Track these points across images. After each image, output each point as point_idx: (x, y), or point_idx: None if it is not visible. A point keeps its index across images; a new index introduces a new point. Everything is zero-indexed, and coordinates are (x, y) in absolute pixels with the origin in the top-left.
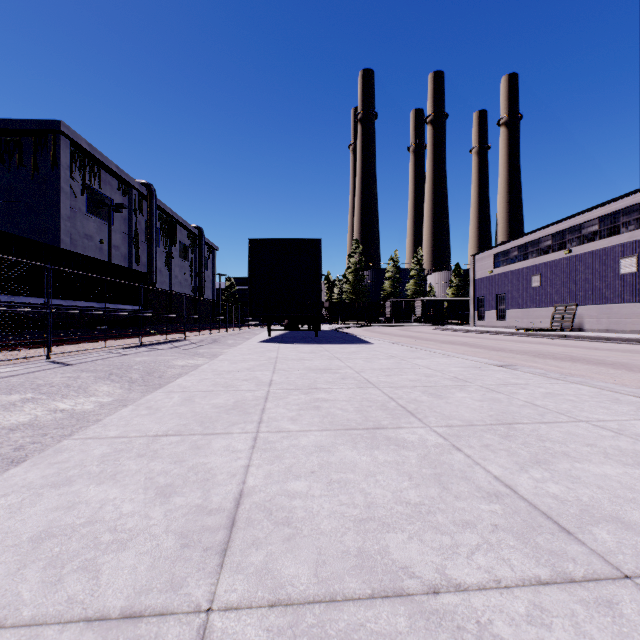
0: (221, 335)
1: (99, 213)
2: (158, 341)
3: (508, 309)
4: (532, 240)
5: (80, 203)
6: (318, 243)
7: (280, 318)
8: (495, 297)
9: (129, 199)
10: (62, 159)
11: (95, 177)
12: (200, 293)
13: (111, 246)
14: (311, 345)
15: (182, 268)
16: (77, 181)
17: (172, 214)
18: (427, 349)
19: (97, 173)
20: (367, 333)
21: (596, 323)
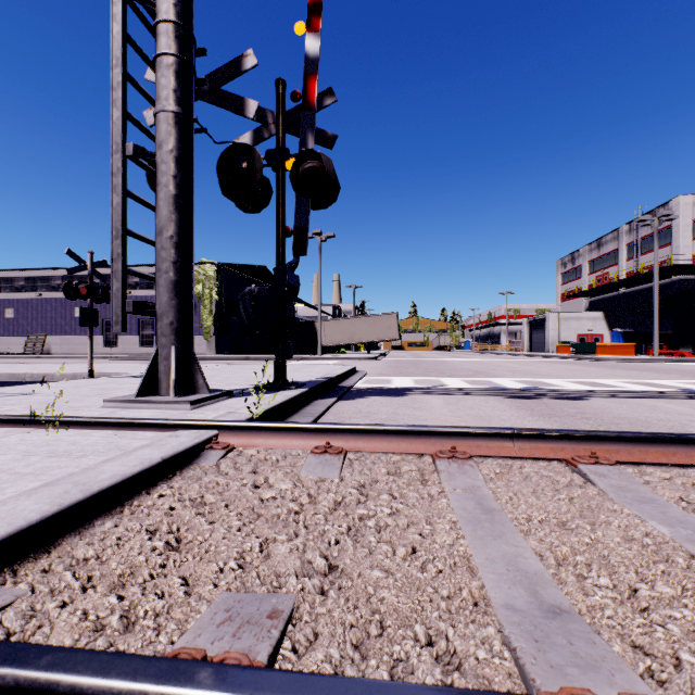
0: None
1: None
2: None
3: None
4: (6, 277)
5: None
6: None
7: None
8: None
9: None
10: None
11: None
12: None
13: None
14: None
15: None
16: None
17: None
18: None
19: None
20: None
21: (61, 348)
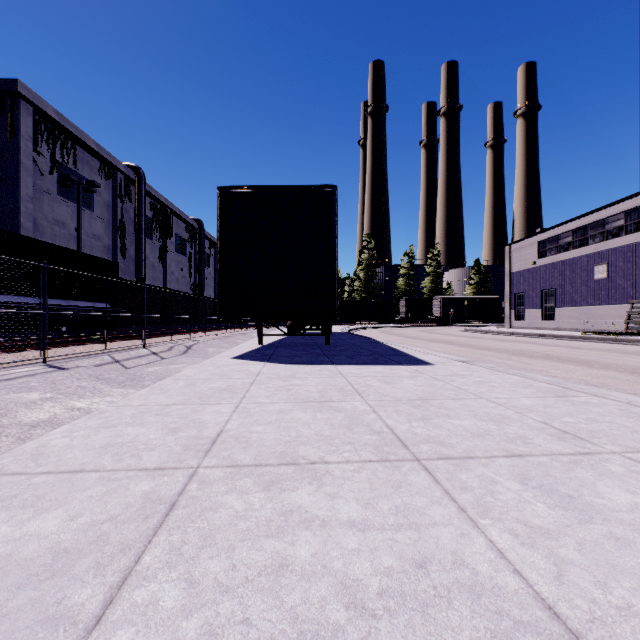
0: (203, 340)
1: (75, 197)
2: (90, 352)
3: (558, 307)
4: (594, 221)
5: (48, 183)
6: (332, 193)
7: (275, 318)
8: (540, 293)
9: (113, 183)
10: (21, 127)
11: (69, 154)
12: (199, 291)
13: (80, 232)
14: (320, 368)
15: (179, 264)
16: (44, 156)
17: (166, 203)
18: (584, 388)
19: (72, 150)
20: (388, 336)
21: None
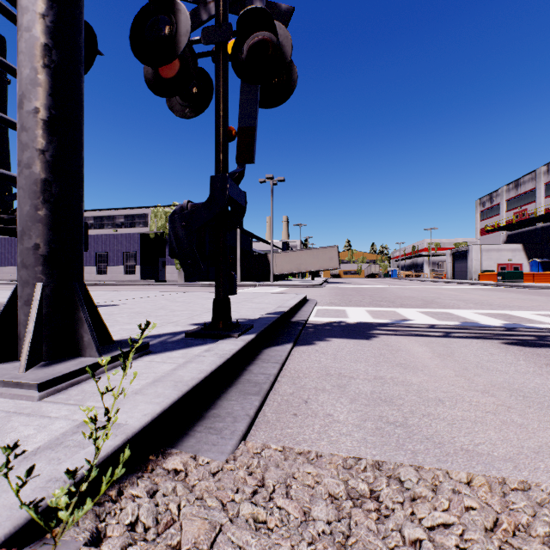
0: None
1: None
2: None
3: (3, 266)
4: None
5: None
6: None
7: None
8: None
9: None
10: None
11: None
12: None
13: None
14: None
15: None
16: None
17: None
18: None
19: None
20: None
21: None
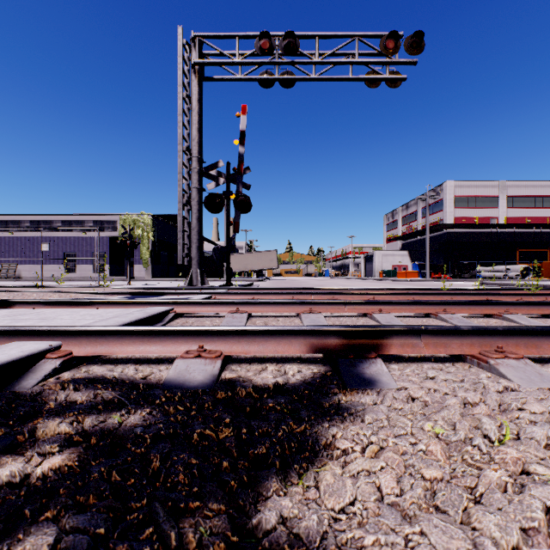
0: None
1: None
2: None
3: None
4: None
5: None
6: None
7: None
8: None
9: None
10: None
11: None
12: None
13: None
14: None
15: None
16: None
17: None
18: None
19: None
20: None
21: (29, 274)
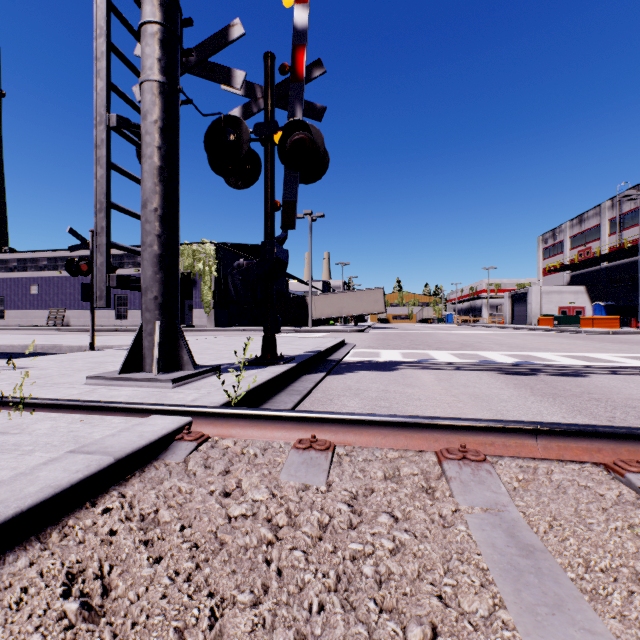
0: None
1: None
2: None
3: (8, 310)
4: (32, 257)
5: None
6: None
7: None
8: None
9: None
10: None
11: None
12: None
13: None
14: None
15: None
16: None
17: None
18: None
19: None
20: None
21: (78, 321)
